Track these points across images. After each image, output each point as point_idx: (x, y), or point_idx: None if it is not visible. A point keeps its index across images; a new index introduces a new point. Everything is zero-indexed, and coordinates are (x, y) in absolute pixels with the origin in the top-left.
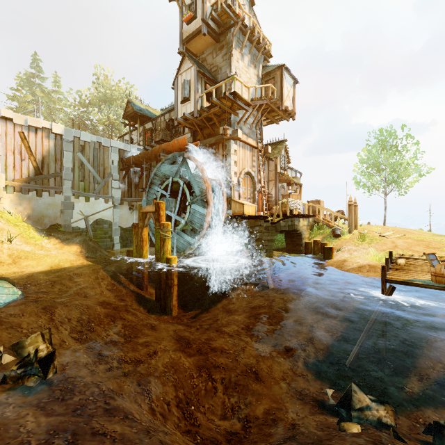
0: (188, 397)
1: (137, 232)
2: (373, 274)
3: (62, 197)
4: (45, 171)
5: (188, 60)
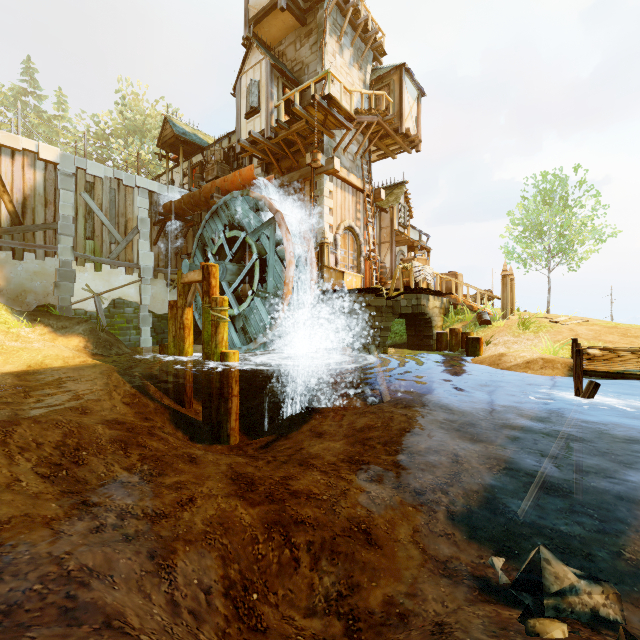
0: (246, 577)
1: (175, 315)
2: (550, 372)
3: (56, 263)
4: (28, 219)
5: (257, 50)
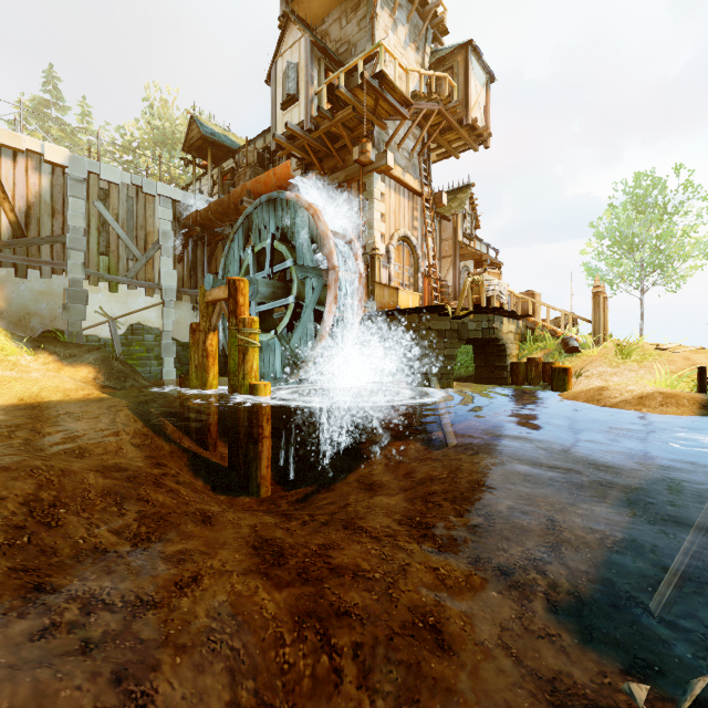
0: (265, 701)
1: (198, 341)
2: (674, 410)
3: (65, 282)
4: (33, 231)
5: (295, 28)
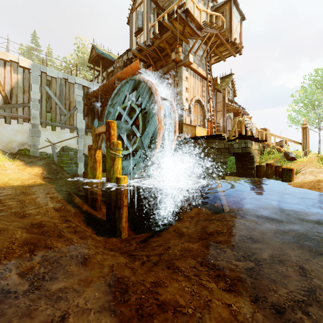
0: None
1: (91, 154)
2: None
3: (30, 125)
4: (14, 101)
5: None
